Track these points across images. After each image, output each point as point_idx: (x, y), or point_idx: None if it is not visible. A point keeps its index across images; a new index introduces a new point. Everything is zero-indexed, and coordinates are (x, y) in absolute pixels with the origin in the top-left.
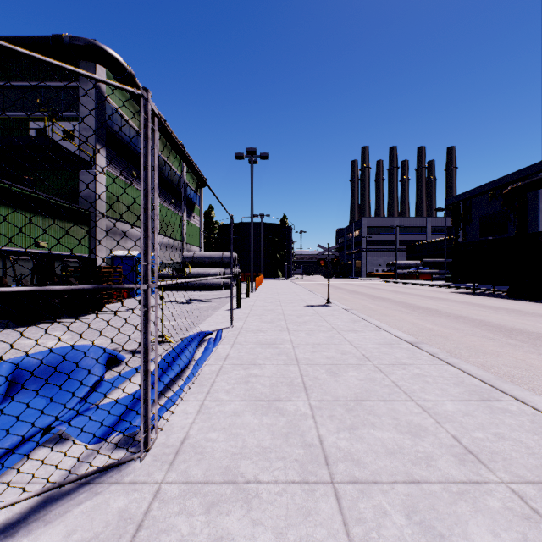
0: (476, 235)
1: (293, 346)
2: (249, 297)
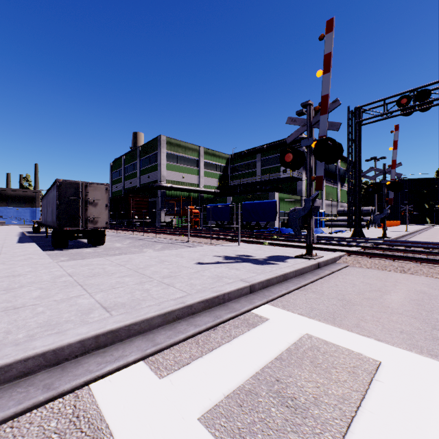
0: None
1: None
2: (368, 229)
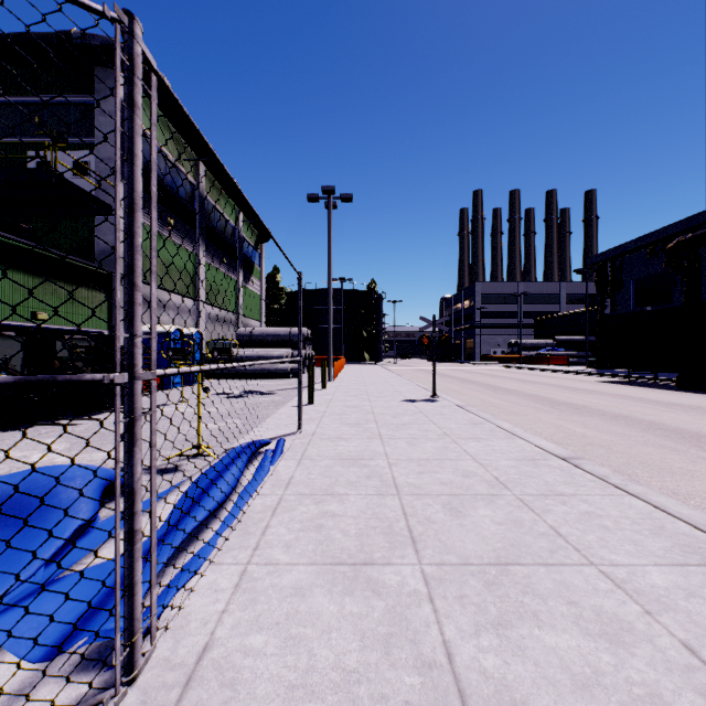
0: (629, 305)
1: (389, 464)
2: (325, 388)
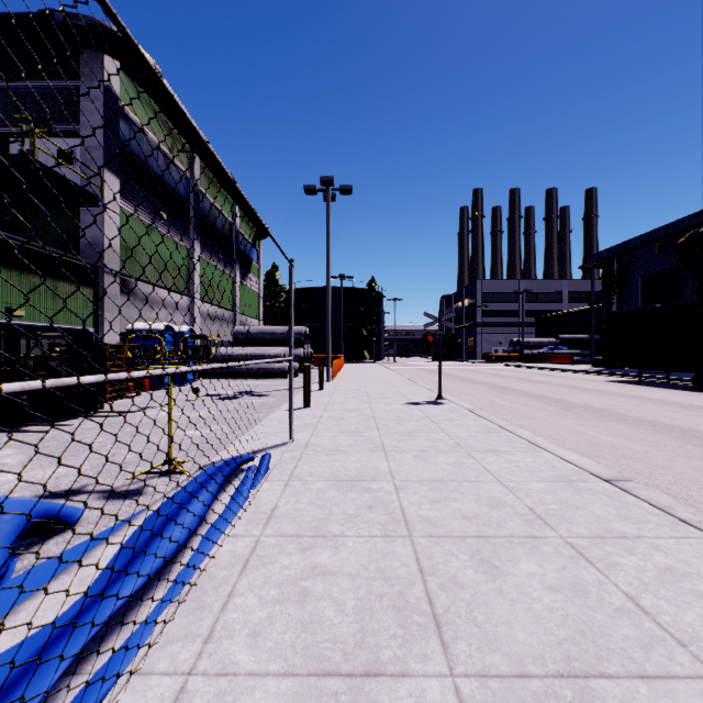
0: (637, 302)
1: (396, 487)
2: (323, 389)
